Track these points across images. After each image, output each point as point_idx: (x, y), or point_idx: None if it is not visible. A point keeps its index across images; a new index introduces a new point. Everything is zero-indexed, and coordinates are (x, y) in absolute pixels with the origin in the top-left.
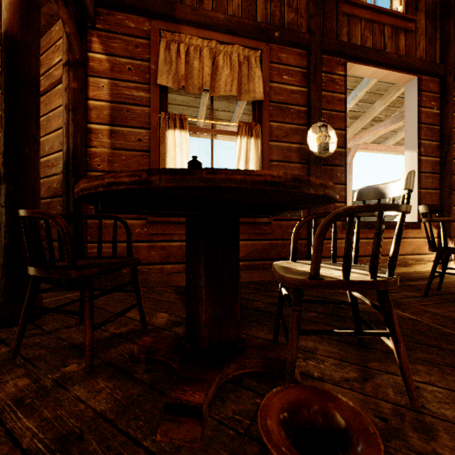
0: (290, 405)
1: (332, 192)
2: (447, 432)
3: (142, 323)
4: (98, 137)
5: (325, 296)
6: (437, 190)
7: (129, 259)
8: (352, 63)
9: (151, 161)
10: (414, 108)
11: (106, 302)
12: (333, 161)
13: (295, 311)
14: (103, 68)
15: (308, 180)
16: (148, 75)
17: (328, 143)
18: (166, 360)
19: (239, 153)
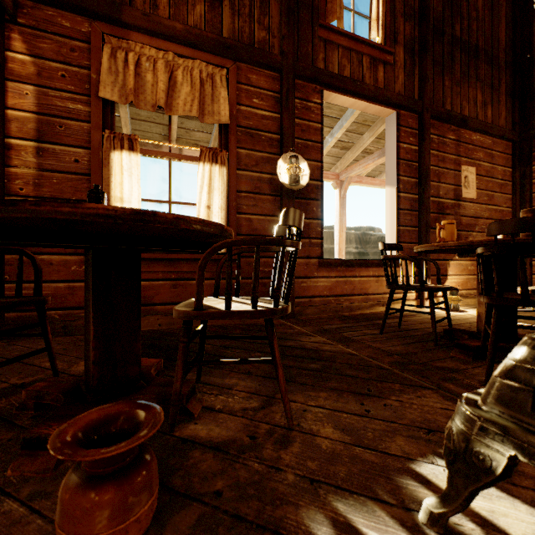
0: (108, 417)
1: (197, 226)
2: (302, 442)
3: (52, 371)
4: (20, 155)
5: (284, 336)
6: (416, 227)
7: (32, 298)
8: (330, 92)
9: (91, 187)
10: (394, 143)
11: (23, 352)
12: (308, 194)
13: (182, 343)
14: (27, 72)
15: (154, 214)
16: (87, 85)
17: (298, 176)
18: (56, 404)
19: (202, 181)
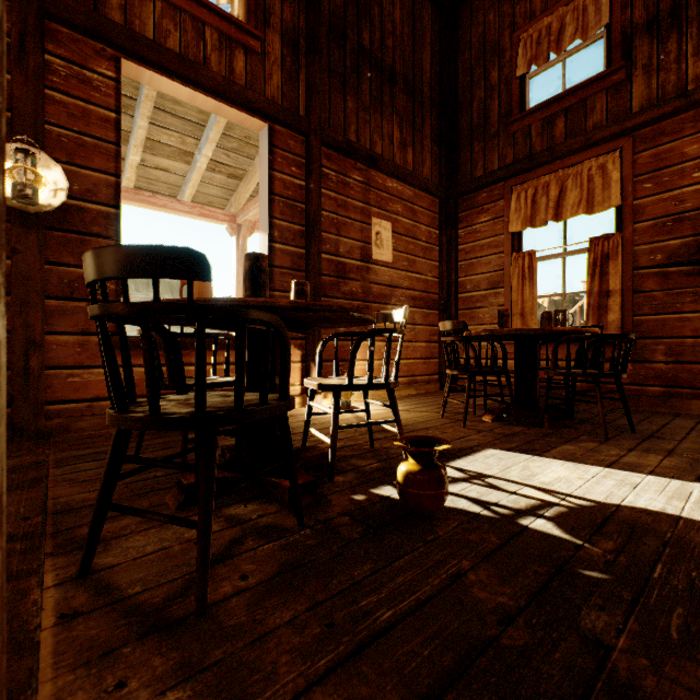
0: None
1: None
2: None
3: None
4: None
5: None
6: None
7: None
8: (136, 64)
9: None
10: (266, 170)
11: None
12: (86, 225)
13: None
14: None
15: None
16: None
17: (30, 186)
18: None
19: None
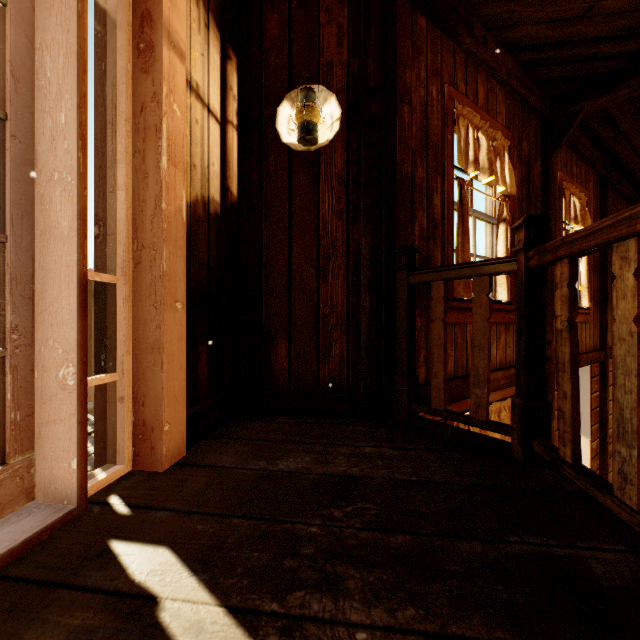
0: None
1: None
2: None
3: None
4: None
5: None
6: (597, 470)
7: None
8: None
9: None
10: (587, 395)
11: None
12: None
13: None
14: None
15: None
16: None
17: None
18: None
19: None
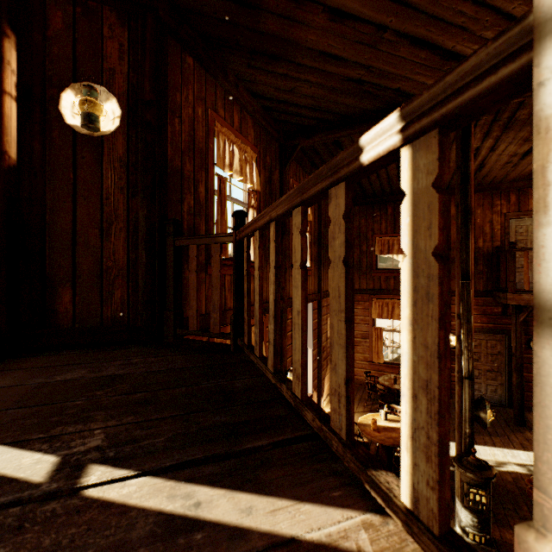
0: None
1: None
2: None
3: None
4: None
5: None
6: (317, 368)
7: None
8: None
9: None
10: (310, 321)
11: None
12: None
13: None
14: None
15: None
16: None
17: None
18: None
19: None
